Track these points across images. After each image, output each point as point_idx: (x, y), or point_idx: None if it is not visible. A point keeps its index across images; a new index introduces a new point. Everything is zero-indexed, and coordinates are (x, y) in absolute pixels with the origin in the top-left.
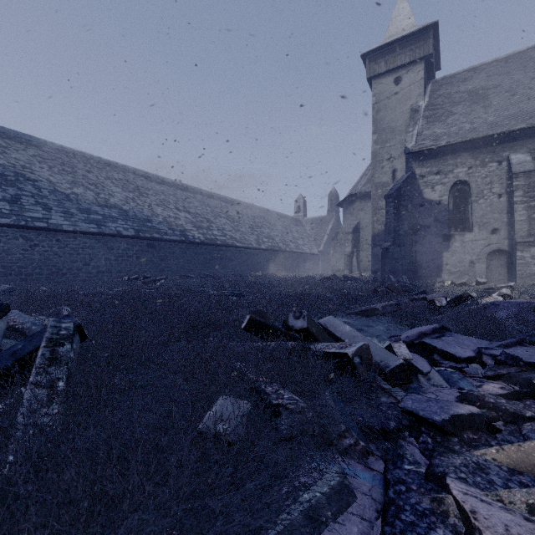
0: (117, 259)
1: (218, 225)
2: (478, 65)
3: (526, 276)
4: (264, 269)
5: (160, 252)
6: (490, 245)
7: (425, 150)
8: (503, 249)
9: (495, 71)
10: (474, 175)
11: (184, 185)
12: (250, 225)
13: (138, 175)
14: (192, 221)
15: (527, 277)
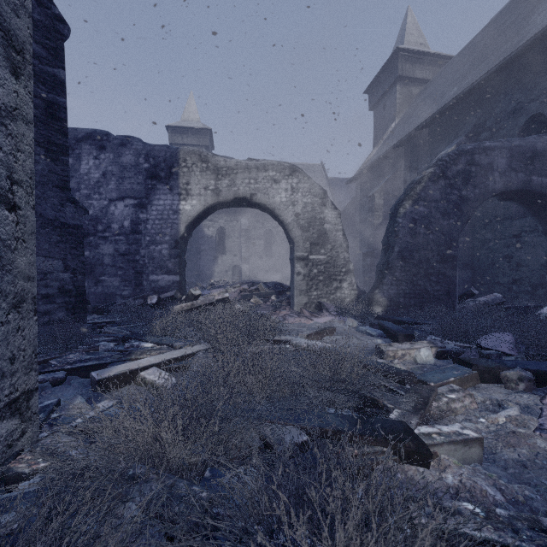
0: None
1: None
2: None
3: (245, 278)
4: None
5: None
6: (234, 262)
7: None
8: (239, 265)
9: None
10: (227, 225)
11: None
12: None
13: None
14: None
15: (245, 278)
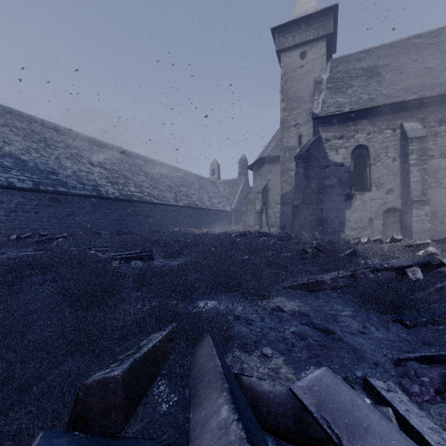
0: (8, 214)
1: (136, 182)
2: (369, 48)
3: (421, 232)
4: (182, 225)
5: (67, 207)
6: (386, 203)
7: (330, 116)
8: (397, 207)
9: (383, 53)
10: (372, 140)
11: (101, 142)
12: (168, 183)
13: (47, 126)
14: (107, 176)
15: (421, 232)
